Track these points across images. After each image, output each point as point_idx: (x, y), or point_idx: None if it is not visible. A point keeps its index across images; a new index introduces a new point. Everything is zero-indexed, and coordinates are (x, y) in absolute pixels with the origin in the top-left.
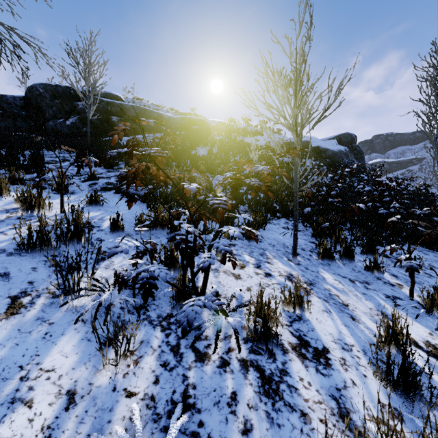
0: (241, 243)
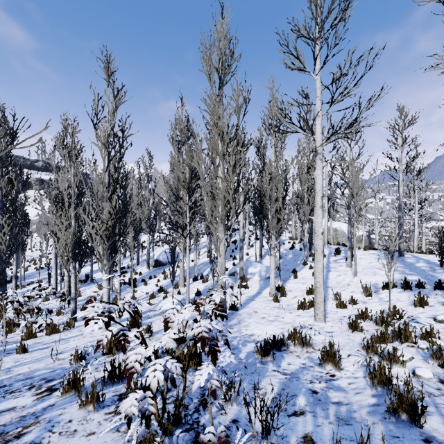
0: None
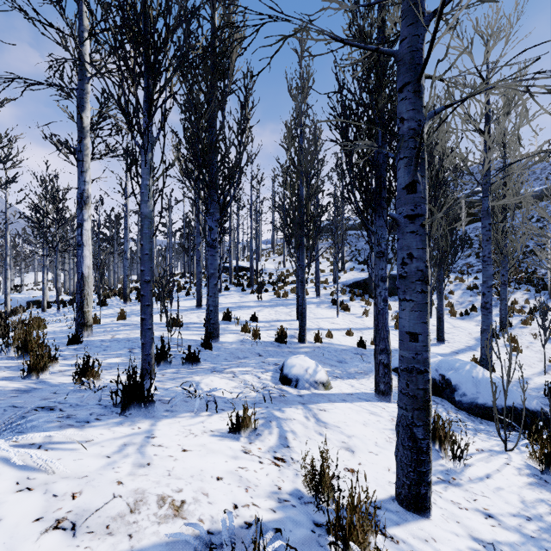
0: (532, 293)
